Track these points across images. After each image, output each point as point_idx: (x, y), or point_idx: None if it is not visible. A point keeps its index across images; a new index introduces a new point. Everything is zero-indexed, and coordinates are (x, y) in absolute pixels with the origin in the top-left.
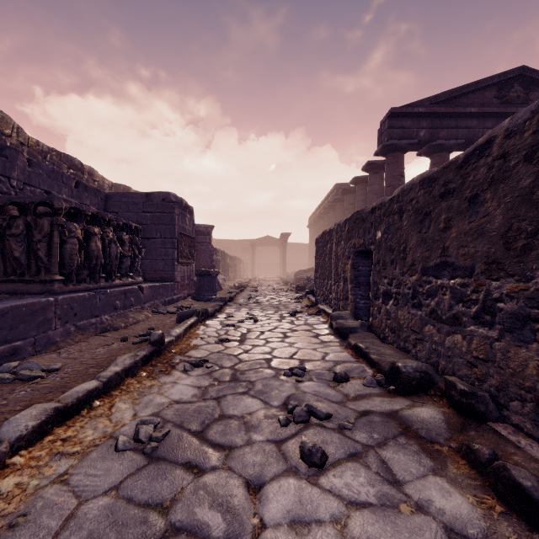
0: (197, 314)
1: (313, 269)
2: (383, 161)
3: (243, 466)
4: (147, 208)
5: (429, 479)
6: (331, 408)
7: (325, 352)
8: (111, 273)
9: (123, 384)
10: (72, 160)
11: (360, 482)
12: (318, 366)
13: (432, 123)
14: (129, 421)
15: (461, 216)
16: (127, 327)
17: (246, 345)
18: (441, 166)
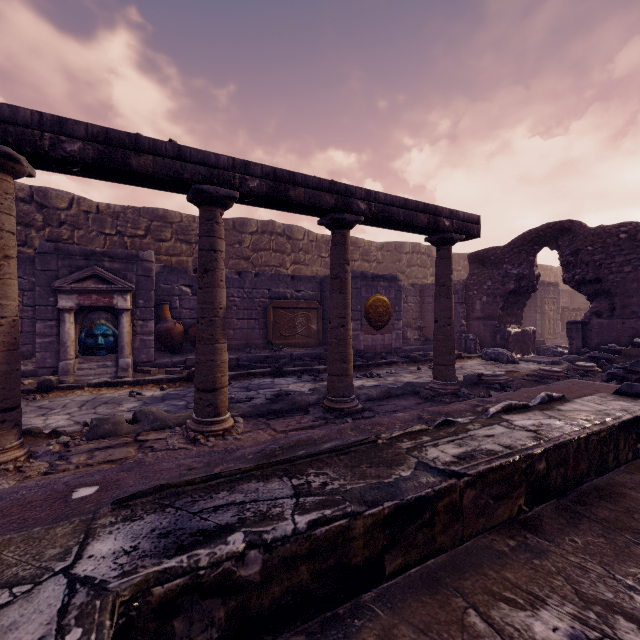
0: None
1: None
2: None
3: None
4: None
5: None
6: None
7: None
8: None
9: None
10: (542, 266)
11: None
12: None
13: None
14: None
15: None
16: None
17: None
18: None
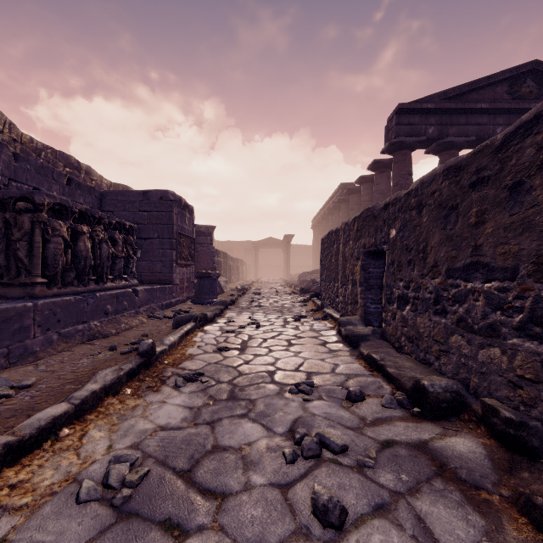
0: (195, 319)
1: (317, 271)
2: (390, 159)
3: (239, 525)
4: (144, 207)
5: None
6: (346, 437)
7: (335, 363)
8: (102, 275)
9: (101, 405)
10: (68, 158)
11: None
12: (328, 381)
13: (441, 120)
14: (101, 456)
15: (498, 207)
16: (118, 333)
17: (247, 355)
18: (472, 151)
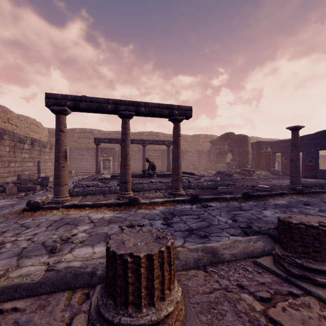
0: None
1: None
2: None
3: None
4: None
5: None
6: None
7: None
8: None
9: None
10: (272, 139)
11: None
12: None
13: None
14: None
15: None
16: None
17: None
18: None
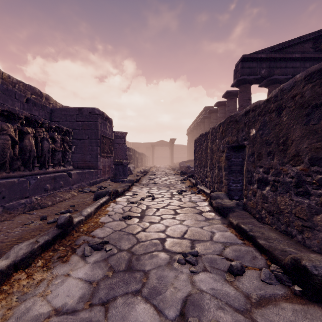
0: (109, 194)
1: (191, 160)
2: (236, 91)
3: None
4: (79, 118)
5: None
6: None
7: (211, 231)
8: (45, 163)
9: (7, 282)
10: (34, 89)
11: None
12: (209, 249)
13: (270, 65)
14: None
15: None
16: (54, 204)
17: (144, 222)
18: None
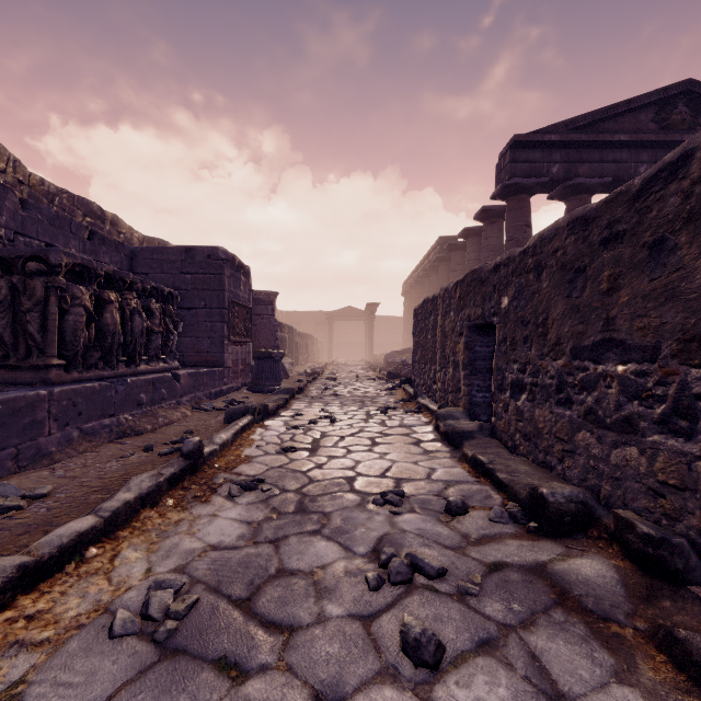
0: (252, 412)
1: (410, 349)
2: (503, 206)
3: (311, 664)
4: (187, 268)
5: (612, 692)
6: (444, 559)
7: (431, 467)
8: (134, 355)
9: (137, 519)
10: (90, 205)
11: (501, 698)
12: (422, 489)
13: (568, 155)
14: (138, 581)
15: (636, 270)
16: (155, 430)
17: (319, 457)
18: (603, 199)
